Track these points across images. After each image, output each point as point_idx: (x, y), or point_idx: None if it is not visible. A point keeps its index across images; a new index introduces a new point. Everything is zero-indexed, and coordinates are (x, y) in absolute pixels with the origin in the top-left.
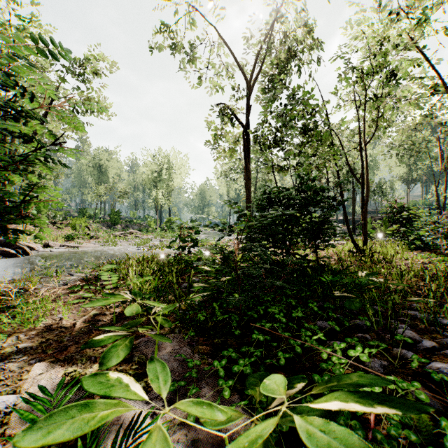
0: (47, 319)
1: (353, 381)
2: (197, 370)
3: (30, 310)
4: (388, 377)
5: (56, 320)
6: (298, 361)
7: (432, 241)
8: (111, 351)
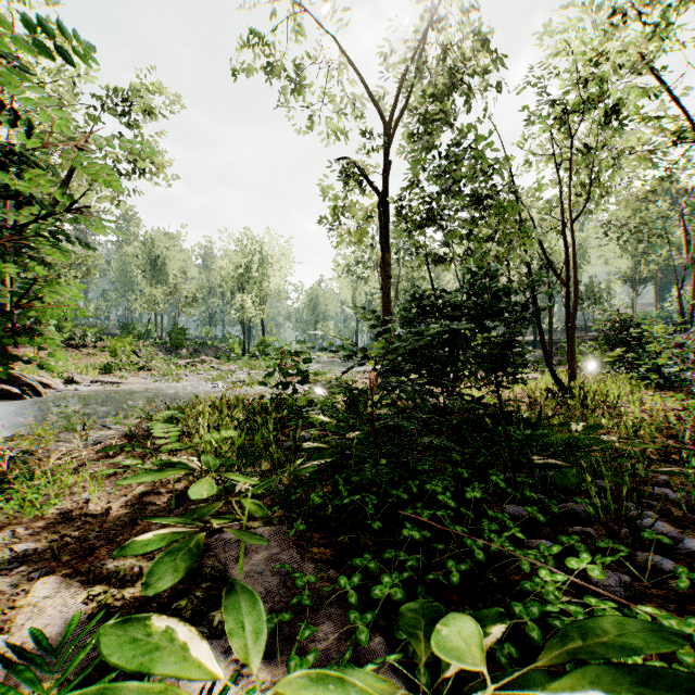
0: (64, 501)
1: (610, 636)
2: (310, 593)
3: (36, 486)
4: (642, 609)
5: (78, 504)
6: (479, 575)
7: (677, 374)
8: (164, 562)
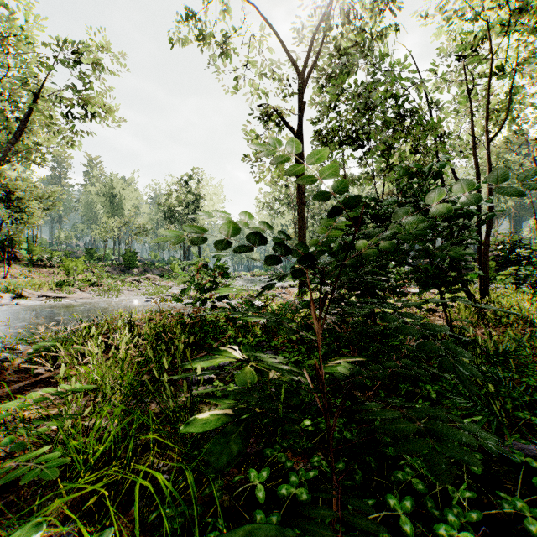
0: None
1: None
2: None
3: None
4: None
5: None
6: None
7: None
8: None
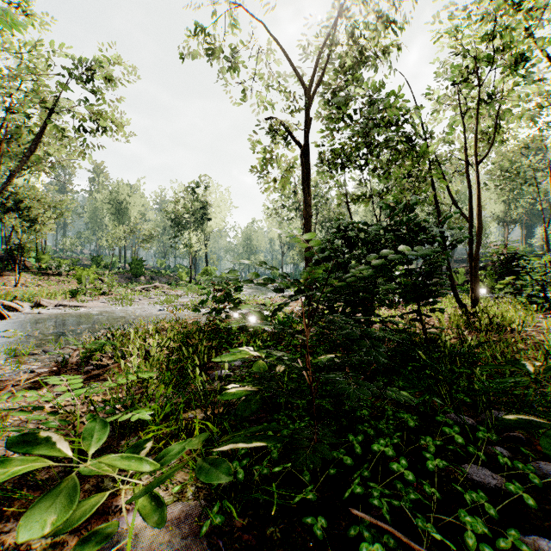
0: None
1: None
2: None
3: None
4: None
5: None
6: None
7: None
8: None
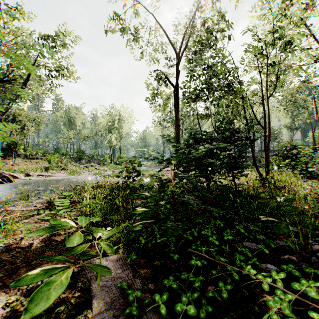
0: (9, 239)
1: None
2: (137, 304)
3: None
4: None
5: (17, 240)
6: (236, 288)
7: (318, 171)
8: (44, 291)
